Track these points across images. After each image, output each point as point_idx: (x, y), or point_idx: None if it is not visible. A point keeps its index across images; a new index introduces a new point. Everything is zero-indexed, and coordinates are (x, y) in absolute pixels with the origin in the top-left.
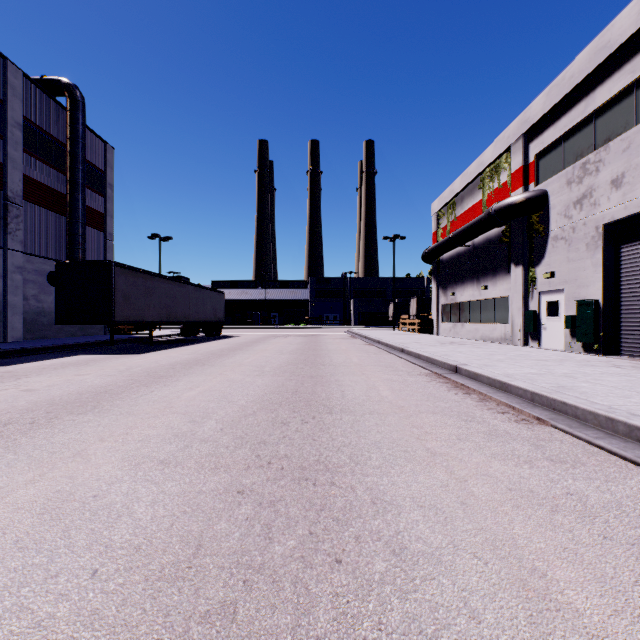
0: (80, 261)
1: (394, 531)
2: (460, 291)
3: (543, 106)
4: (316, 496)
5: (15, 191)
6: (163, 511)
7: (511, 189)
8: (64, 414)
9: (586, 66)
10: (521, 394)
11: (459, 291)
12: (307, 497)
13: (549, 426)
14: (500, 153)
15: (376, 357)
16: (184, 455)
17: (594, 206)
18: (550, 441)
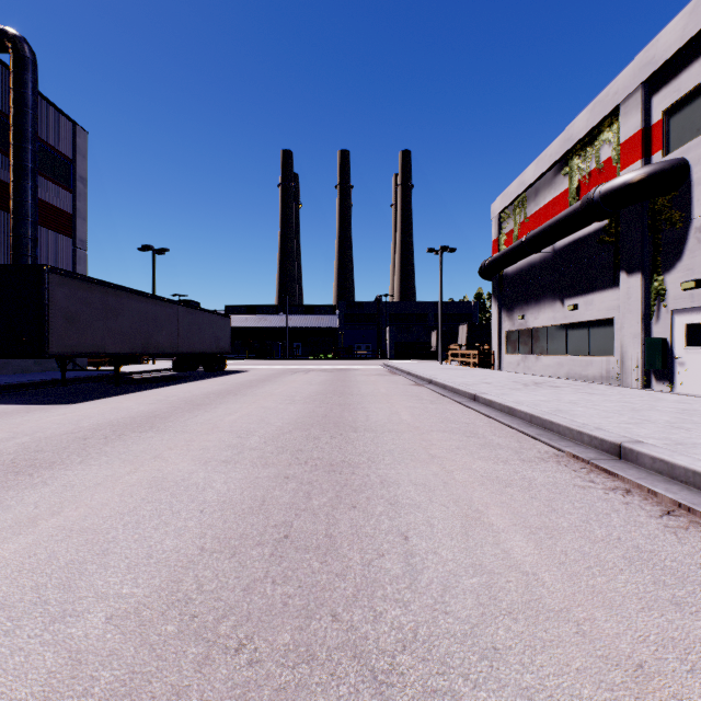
0: None
1: None
2: (533, 313)
3: (682, 32)
4: None
5: None
6: None
7: (620, 166)
8: None
9: None
10: None
11: (532, 313)
12: None
13: None
14: (601, 118)
15: (437, 410)
16: None
17: None
18: None
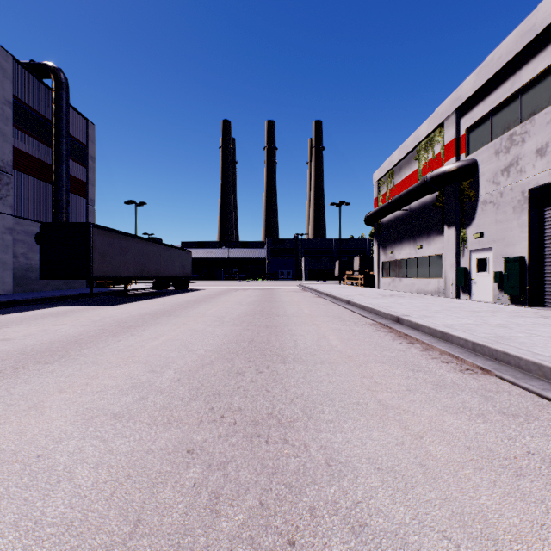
0: (62, 223)
1: (352, 501)
2: (398, 250)
3: (473, 85)
4: (268, 456)
5: (6, 161)
6: (106, 475)
7: (444, 159)
8: (31, 364)
9: (513, 48)
10: (462, 344)
11: (397, 250)
12: (259, 457)
13: (493, 376)
14: (434, 128)
15: (325, 308)
16: (138, 408)
17: (520, 173)
18: (498, 392)
